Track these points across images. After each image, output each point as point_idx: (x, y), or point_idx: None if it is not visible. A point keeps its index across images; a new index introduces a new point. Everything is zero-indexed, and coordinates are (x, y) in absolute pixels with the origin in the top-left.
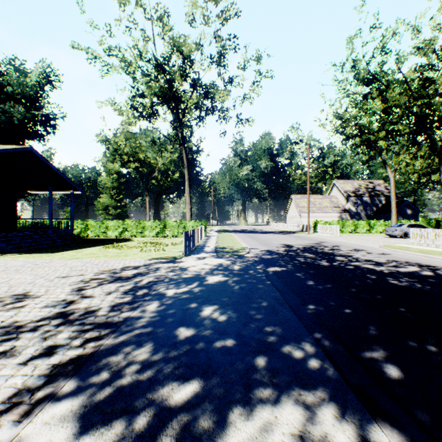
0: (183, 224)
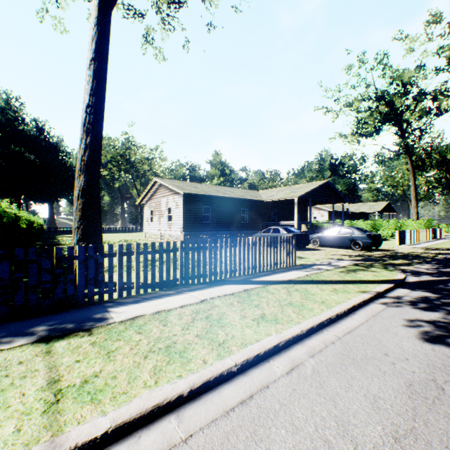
0: None
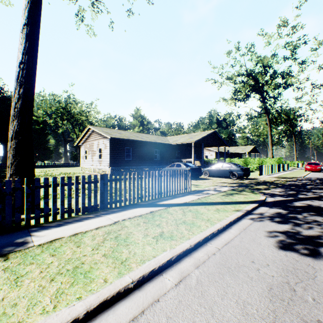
0: (292, 162)
